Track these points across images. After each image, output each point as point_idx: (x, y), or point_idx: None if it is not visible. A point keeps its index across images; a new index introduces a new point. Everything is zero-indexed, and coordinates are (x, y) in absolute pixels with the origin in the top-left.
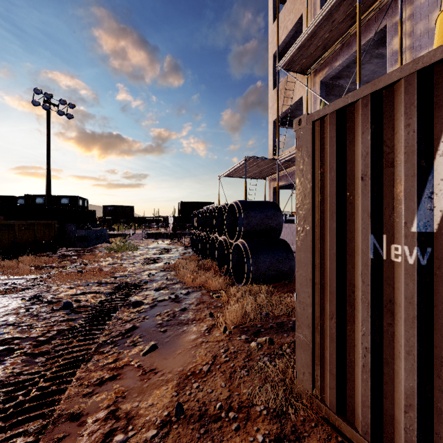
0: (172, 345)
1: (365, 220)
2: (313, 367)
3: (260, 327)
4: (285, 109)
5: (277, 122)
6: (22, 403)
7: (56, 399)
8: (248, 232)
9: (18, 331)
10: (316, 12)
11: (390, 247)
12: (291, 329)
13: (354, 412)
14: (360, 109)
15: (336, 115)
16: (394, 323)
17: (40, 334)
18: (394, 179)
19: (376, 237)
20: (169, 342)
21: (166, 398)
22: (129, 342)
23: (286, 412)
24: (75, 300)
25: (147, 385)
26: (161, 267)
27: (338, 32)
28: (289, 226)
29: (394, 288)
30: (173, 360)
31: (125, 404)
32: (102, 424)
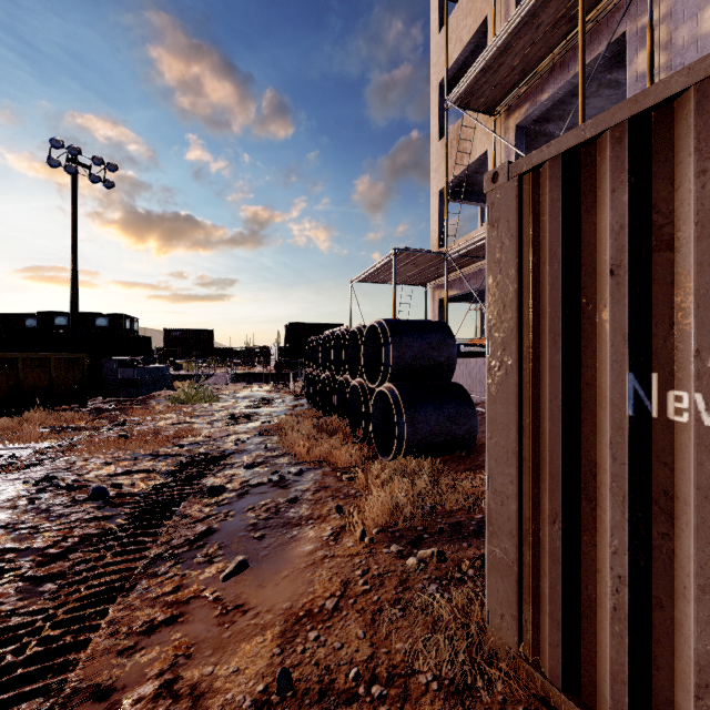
0: (272, 561)
1: (617, 347)
2: (519, 606)
3: (422, 530)
4: (458, 172)
5: (445, 193)
6: (11, 668)
7: (70, 661)
8: (400, 372)
9: (13, 539)
10: (510, 13)
11: (665, 395)
12: (474, 534)
13: (595, 689)
14: (609, 148)
15: (563, 162)
16: (673, 534)
17: (50, 543)
18: (674, 272)
19: (638, 378)
20: (268, 558)
21: (262, 658)
22: (201, 556)
23: (473, 686)
24: (113, 483)
25: (229, 634)
26: (257, 429)
27: (546, 44)
28: (465, 362)
29: (673, 471)
30: (274, 588)
31: (190, 669)
32: (149, 707)
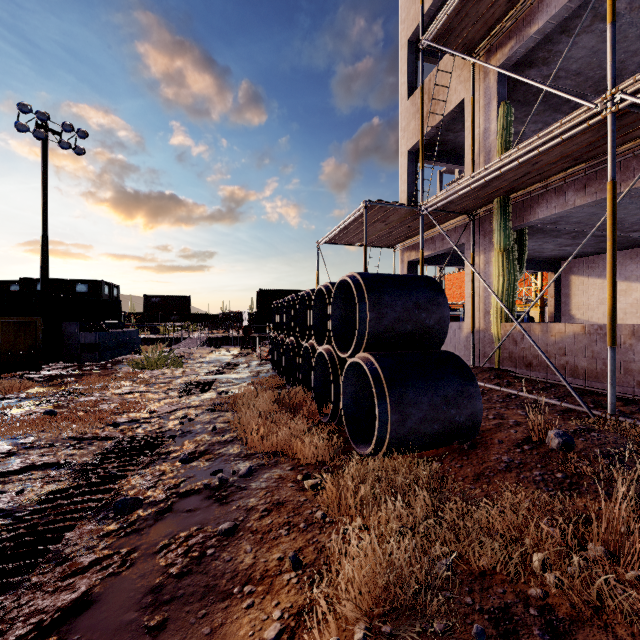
0: None
1: None
2: None
3: (444, 633)
4: (430, 128)
5: (421, 141)
6: None
7: None
8: (379, 338)
9: None
10: None
11: None
12: None
13: None
14: None
15: None
16: None
17: None
18: None
19: None
20: None
21: None
22: None
23: None
24: None
25: None
26: (211, 402)
27: None
28: None
29: None
30: None
31: None
32: None
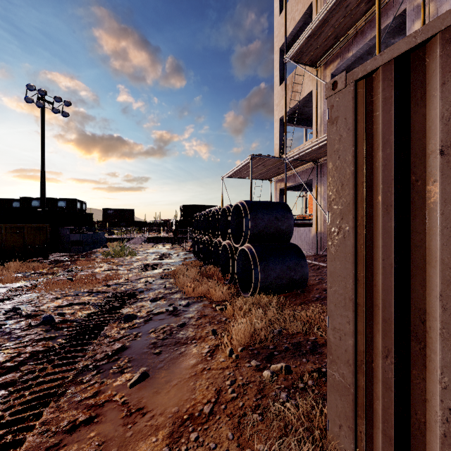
0: (166, 372)
1: (447, 215)
2: (355, 420)
3: (273, 348)
4: (292, 106)
5: (284, 118)
6: None
7: None
8: (256, 236)
9: None
10: None
11: None
12: (310, 351)
13: None
14: (439, 49)
15: (394, 66)
16: None
17: (8, 358)
18: None
19: None
20: (163, 369)
21: None
22: (115, 367)
23: None
24: (59, 313)
25: (130, 433)
26: (160, 274)
27: (351, 18)
28: (297, 230)
29: None
30: (166, 395)
31: None
32: None
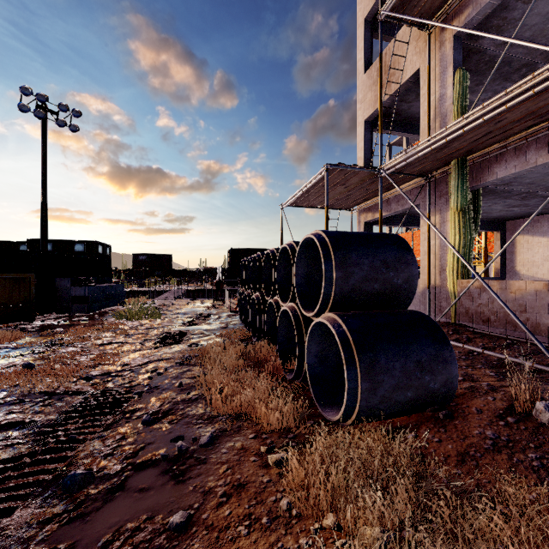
0: None
1: None
2: None
3: None
4: (386, 98)
5: (379, 107)
6: None
7: None
8: (346, 298)
9: None
10: None
11: None
12: None
13: None
14: None
15: None
16: None
17: None
18: None
19: None
20: None
21: None
22: None
23: None
24: None
25: None
26: (180, 354)
27: None
28: None
29: None
30: None
31: None
32: None
